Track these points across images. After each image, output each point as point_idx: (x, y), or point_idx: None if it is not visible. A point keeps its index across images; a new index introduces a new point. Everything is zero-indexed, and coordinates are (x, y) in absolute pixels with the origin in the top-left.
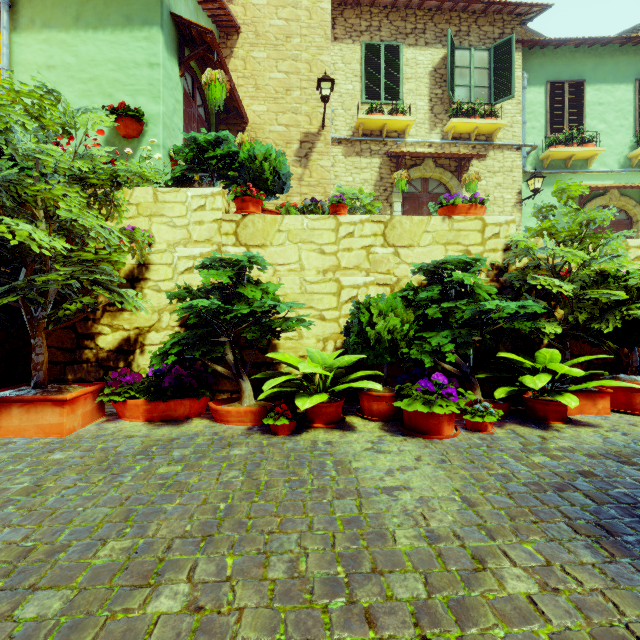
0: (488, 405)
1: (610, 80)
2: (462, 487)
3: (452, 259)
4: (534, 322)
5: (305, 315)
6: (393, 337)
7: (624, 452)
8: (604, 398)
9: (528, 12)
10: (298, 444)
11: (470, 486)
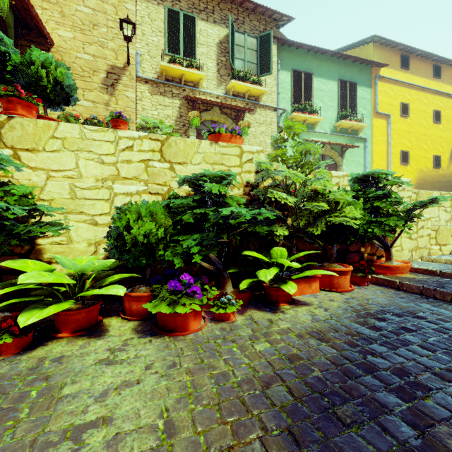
0: (230, 297)
1: (326, 77)
2: (175, 403)
3: (211, 174)
4: (270, 226)
5: (61, 219)
6: (149, 240)
7: (324, 328)
8: (316, 281)
9: (281, 19)
10: (15, 367)
11: (184, 399)
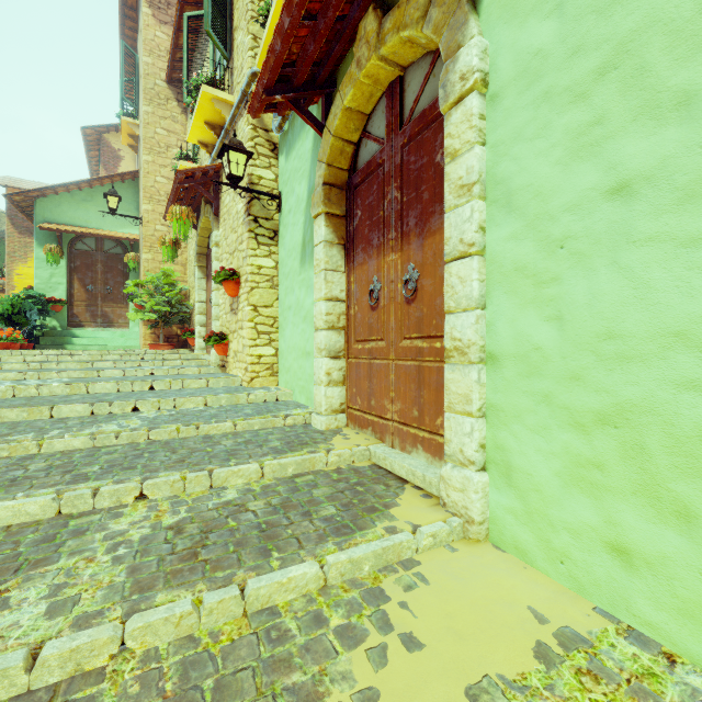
0: None
1: None
2: None
3: None
4: None
5: None
6: None
7: None
8: None
9: None
10: None
11: None
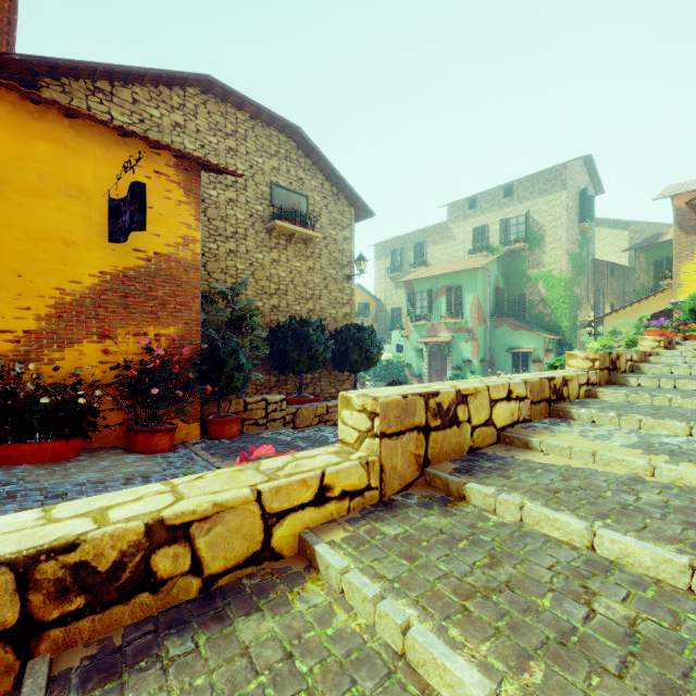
0: None
1: None
2: None
3: None
4: None
5: None
6: None
7: None
8: None
9: None
10: None
11: None
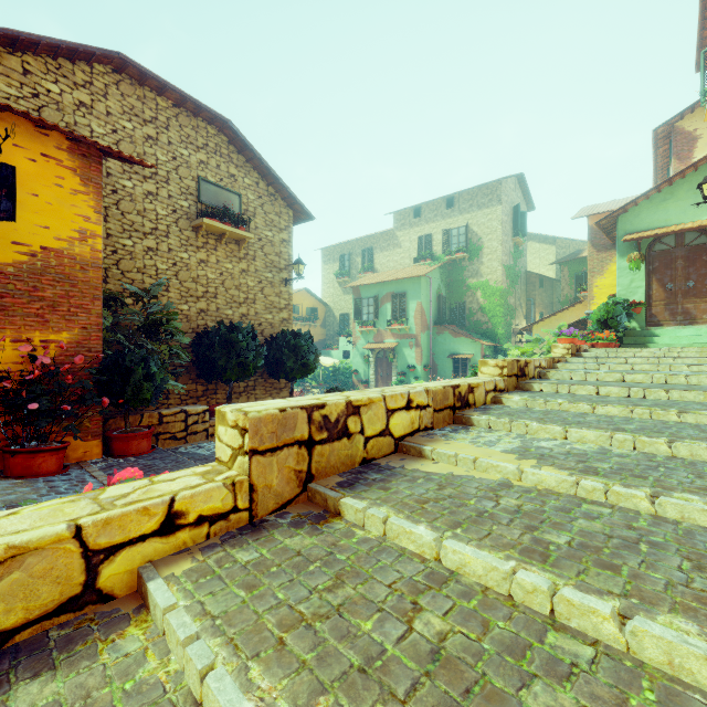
0: None
1: None
2: None
3: None
4: None
5: None
6: None
7: None
8: None
9: None
10: None
11: None
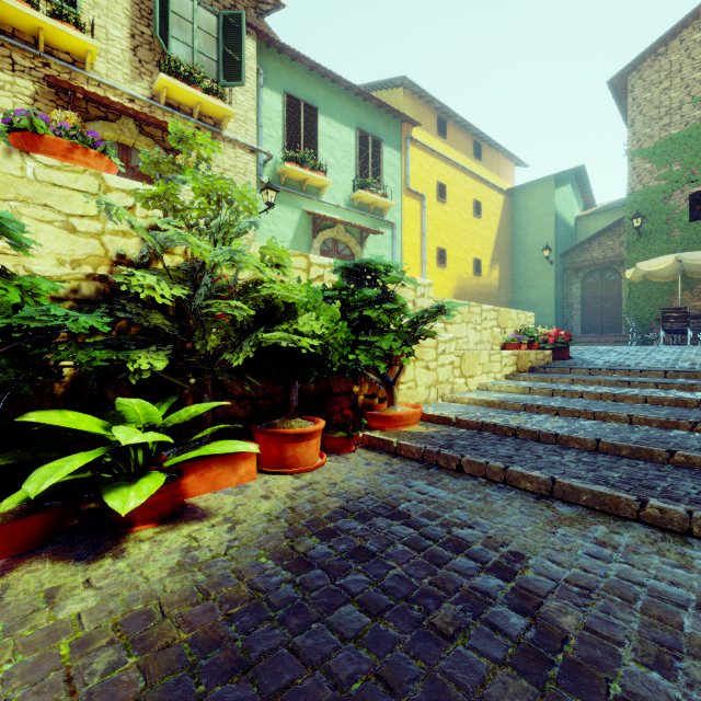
0: None
1: (338, 119)
2: None
3: None
4: (128, 350)
5: None
6: None
7: (181, 592)
8: (249, 458)
9: (263, 0)
10: None
11: None
